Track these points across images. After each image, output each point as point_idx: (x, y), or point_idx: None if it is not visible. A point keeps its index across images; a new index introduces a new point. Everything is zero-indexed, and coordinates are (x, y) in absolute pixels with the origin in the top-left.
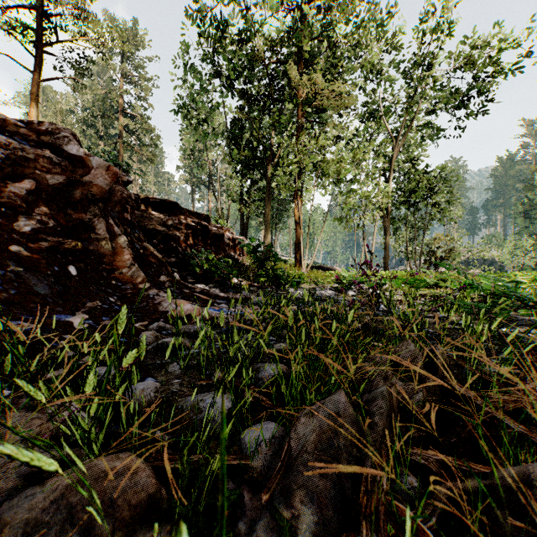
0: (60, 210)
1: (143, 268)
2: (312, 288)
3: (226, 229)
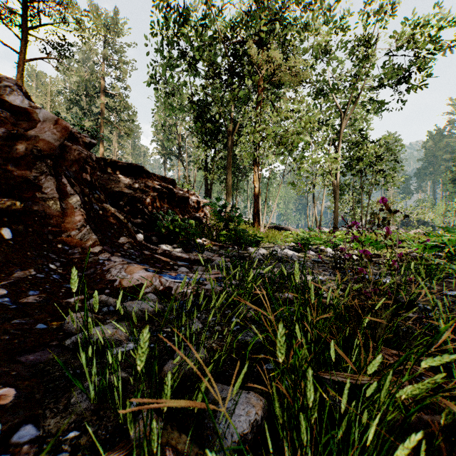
0: None
1: (102, 229)
2: (271, 247)
3: (191, 193)
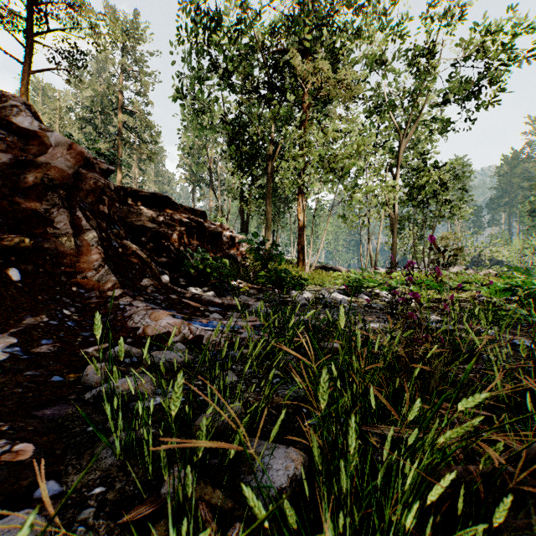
0: (6, 197)
1: (122, 269)
2: (317, 290)
3: (224, 227)
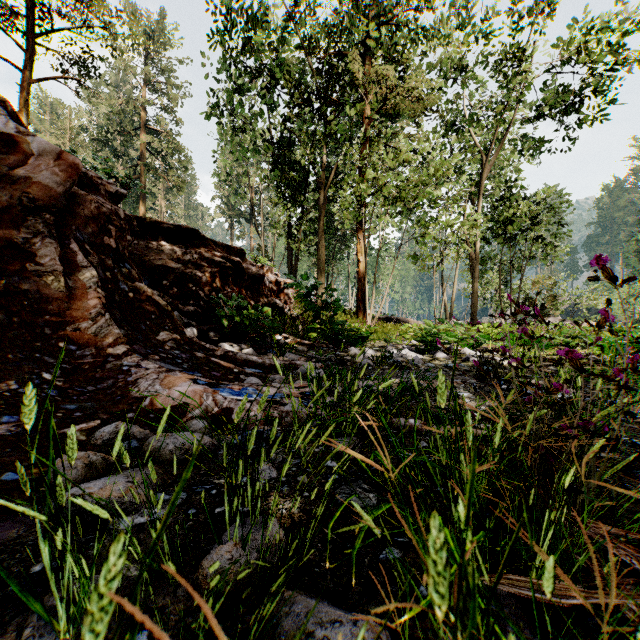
0: None
1: (132, 320)
2: (382, 346)
3: (267, 269)
